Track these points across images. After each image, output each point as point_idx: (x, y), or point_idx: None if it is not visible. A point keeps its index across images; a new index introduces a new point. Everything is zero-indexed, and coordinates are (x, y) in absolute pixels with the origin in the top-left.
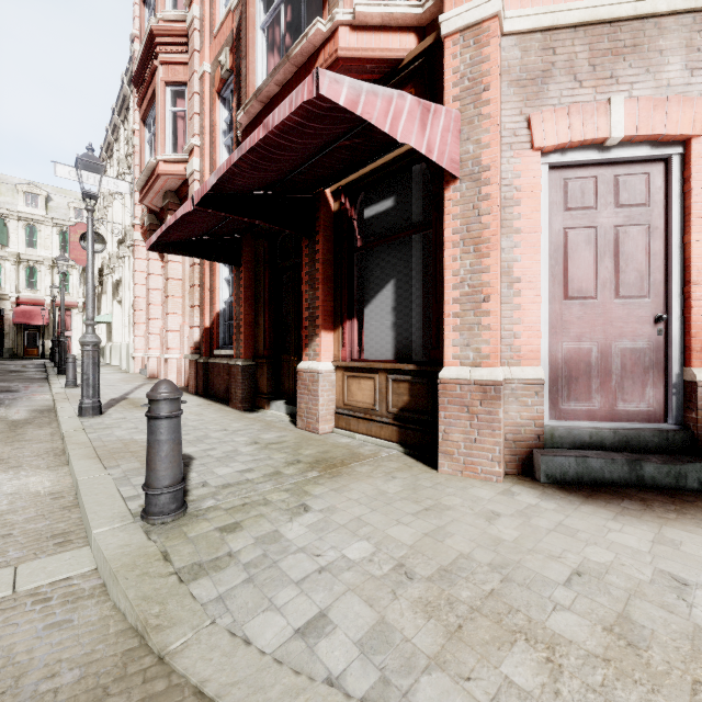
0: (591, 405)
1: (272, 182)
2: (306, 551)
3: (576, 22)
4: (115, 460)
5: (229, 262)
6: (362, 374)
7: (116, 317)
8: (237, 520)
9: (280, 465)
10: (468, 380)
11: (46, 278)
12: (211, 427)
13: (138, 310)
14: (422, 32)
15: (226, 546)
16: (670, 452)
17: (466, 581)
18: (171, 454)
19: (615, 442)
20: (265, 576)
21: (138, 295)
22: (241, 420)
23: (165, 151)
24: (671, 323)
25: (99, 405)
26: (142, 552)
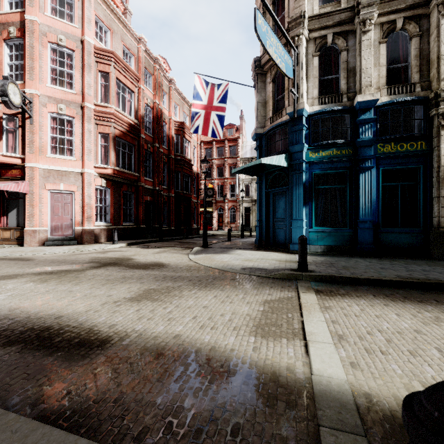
0: (59, 233)
1: None
2: None
3: (54, 169)
4: None
5: None
6: (7, 230)
7: None
8: None
9: None
10: (31, 229)
11: None
12: None
13: None
14: (23, 159)
15: None
16: (71, 240)
17: (17, 251)
18: None
19: (62, 239)
20: None
21: None
22: None
23: None
24: (73, 220)
25: None
26: None
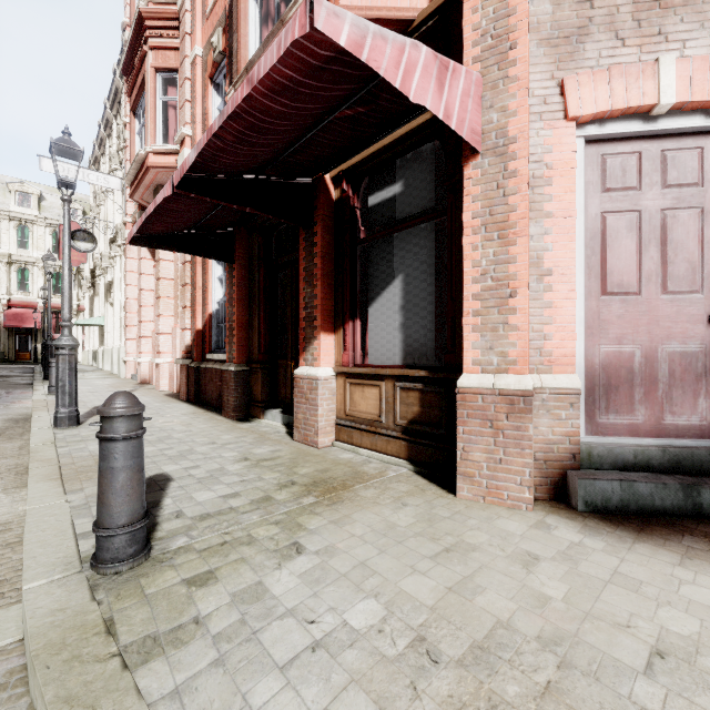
0: (634, 418)
1: (264, 163)
2: (296, 614)
3: None
4: (80, 481)
5: (221, 258)
6: (366, 381)
7: (109, 320)
8: (211, 567)
9: (271, 488)
10: (492, 389)
11: (39, 279)
12: (198, 439)
13: (130, 313)
14: None
15: (193, 608)
16: None
17: (511, 667)
18: (129, 485)
19: (665, 462)
20: (241, 655)
21: (130, 296)
22: (233, 431)
23: (154, 142)
24: None
25: (76, 414)
26: (78, 621)
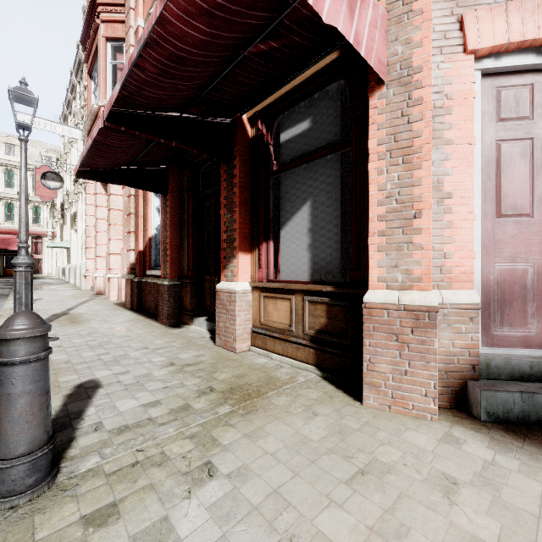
0: (527, 331)
1: (187, 100)
2: None
3: None
4: None
5: (156, 191)
6: (278, 295)
7: (74, 243)
8: (116, 498)
9: (190, 395)
10: (397, 304)
11: None
12: (133, 344)
13: (89, 237)
14: None
15: None
16: None
17: None
18: (28, 411)
19: None
20: None
21: (89, 224)
22: (164, 337)
23: (105, 98)
24: None
25: None
26: None
